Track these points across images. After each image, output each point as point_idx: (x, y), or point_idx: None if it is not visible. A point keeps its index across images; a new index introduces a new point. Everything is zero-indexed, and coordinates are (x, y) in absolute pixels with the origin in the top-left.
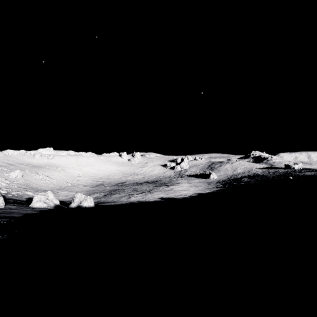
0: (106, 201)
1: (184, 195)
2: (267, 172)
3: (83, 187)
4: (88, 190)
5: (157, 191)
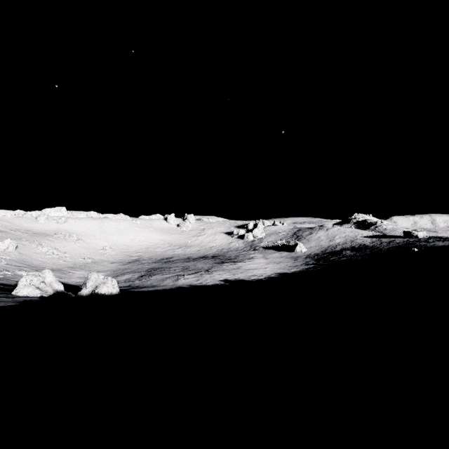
0: (141, 286)
1: (259, 276)
2: (379, 242)
3: (110, 264)
4: (117, 270)
5: (218, 271)
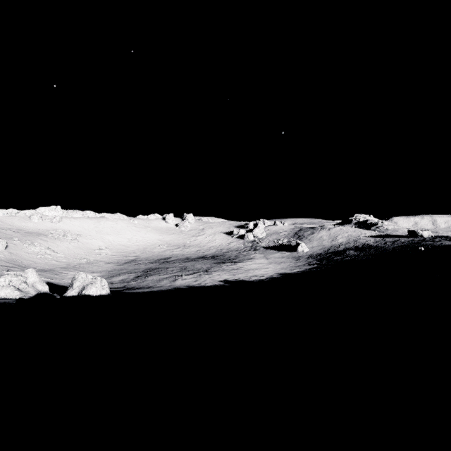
0: (136, 287)
1: (260, 276)
2: (383, 241)
3: (105, 265)
4: (112, 270)
5: (218, 271)
